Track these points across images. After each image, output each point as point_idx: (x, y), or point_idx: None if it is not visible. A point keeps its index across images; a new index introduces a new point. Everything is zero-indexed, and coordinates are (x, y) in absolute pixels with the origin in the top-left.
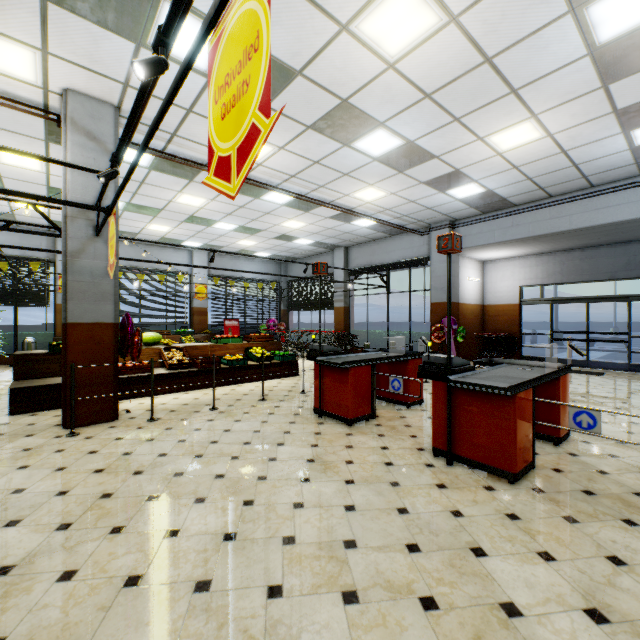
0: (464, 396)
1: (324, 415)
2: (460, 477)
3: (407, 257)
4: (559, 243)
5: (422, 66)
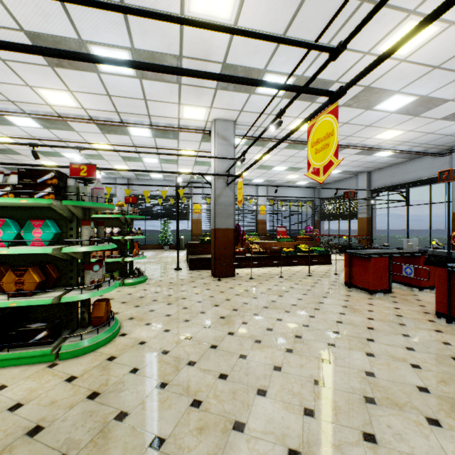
0: None
1: (352, 287)
2: None
3: (427, 175)
4: None
5: (429, 53)
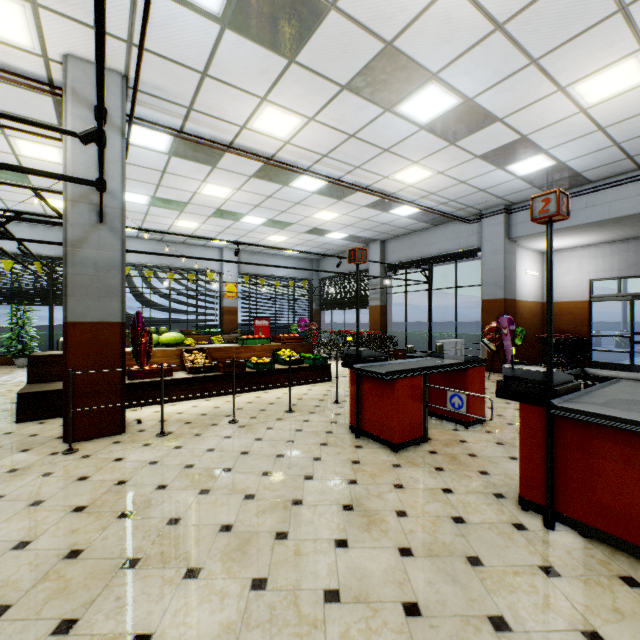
0: (574, 429)
1: (362, 435)
2: (574, 554)
3: (452, 249)
4: None
5: None
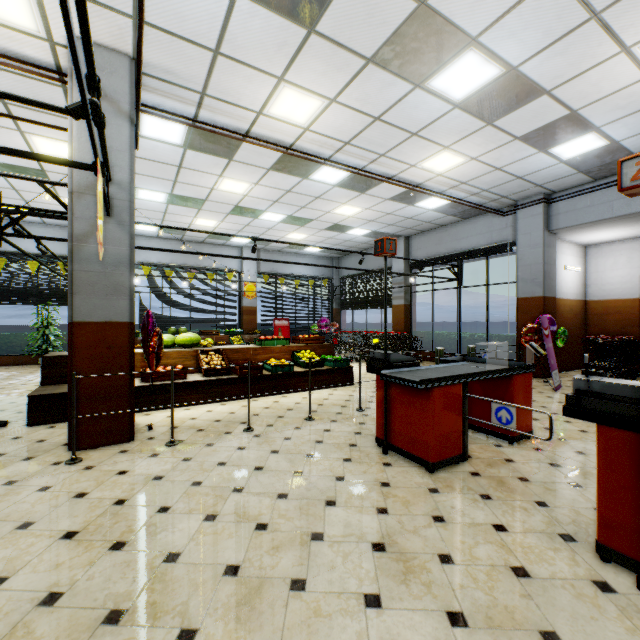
0: None
1: (391, 450)
2: None
3: (484, 244)
4: None
5: None
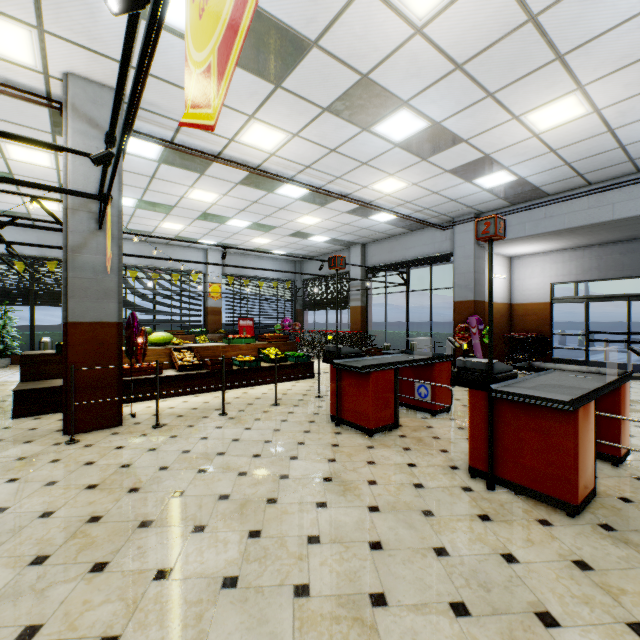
0: (509, 408)
1: (342, 423)
2: (506, 506)
3: (428, 253)
4: (597, 236)
5: (454, 29)
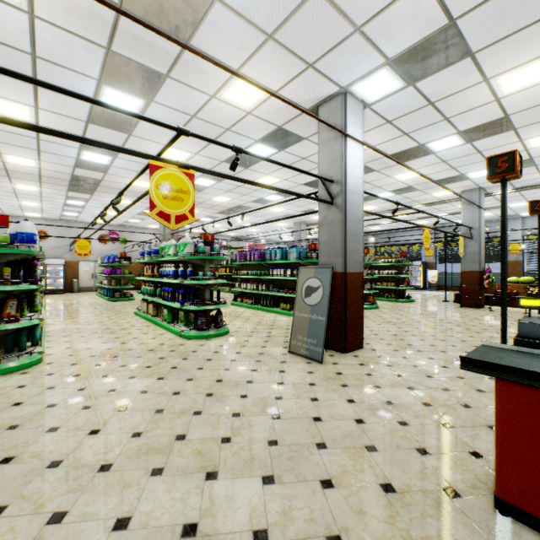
0: None
1: None
2: None
3: None
4: None
5: None
